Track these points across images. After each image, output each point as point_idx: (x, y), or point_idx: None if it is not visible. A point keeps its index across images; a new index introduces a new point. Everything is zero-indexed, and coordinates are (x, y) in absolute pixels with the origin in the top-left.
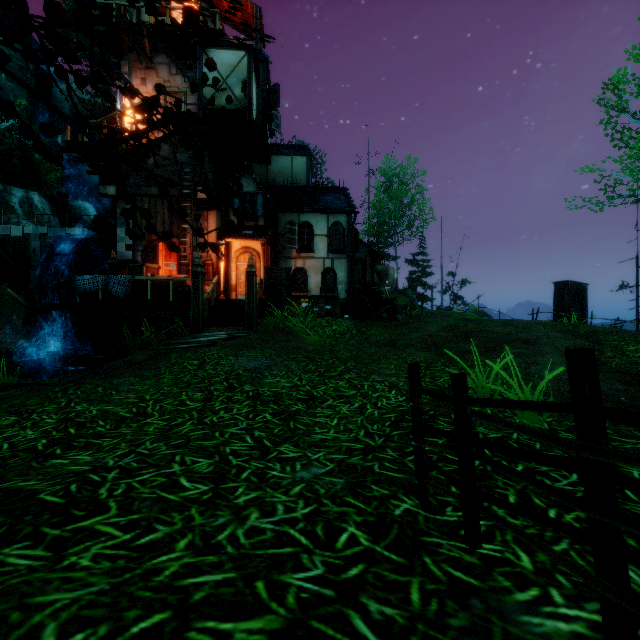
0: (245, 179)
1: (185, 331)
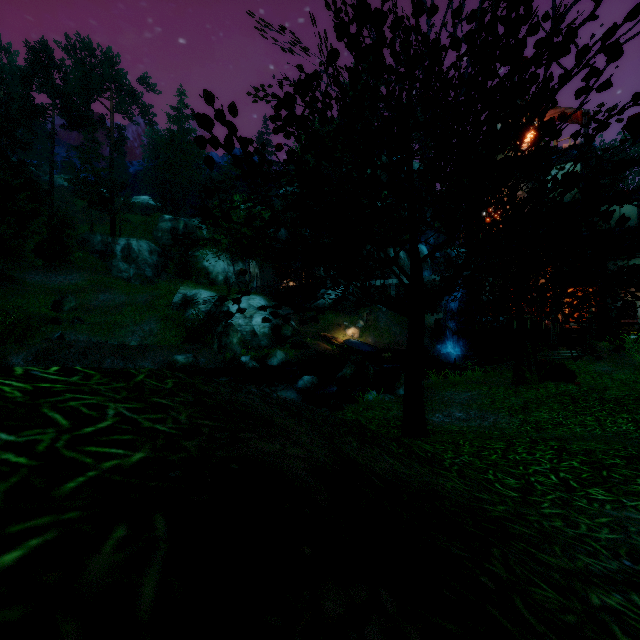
0: None
1: (545, 348)
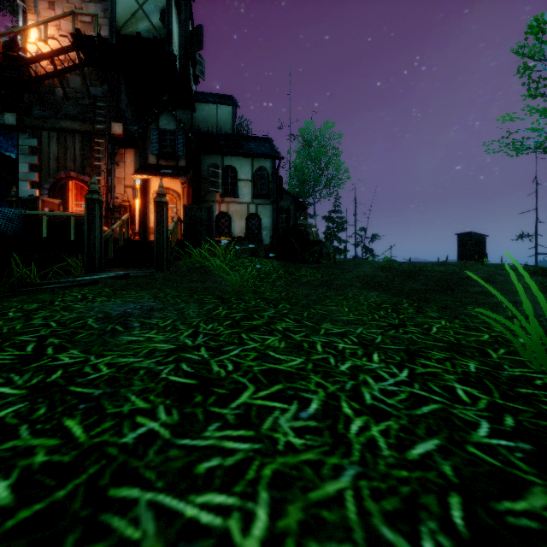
0: (165, 116)
1: (80, 272)
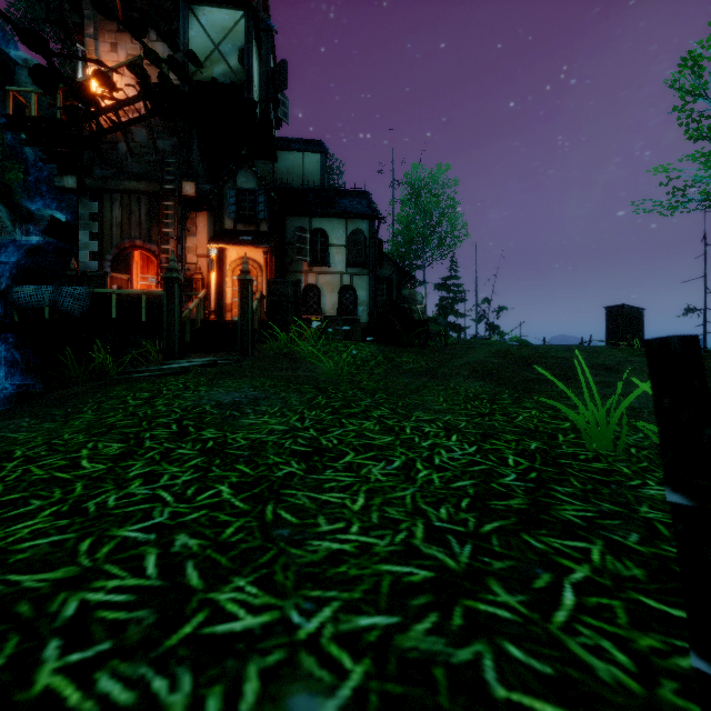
0: (243, 173)
1: (157, 358)
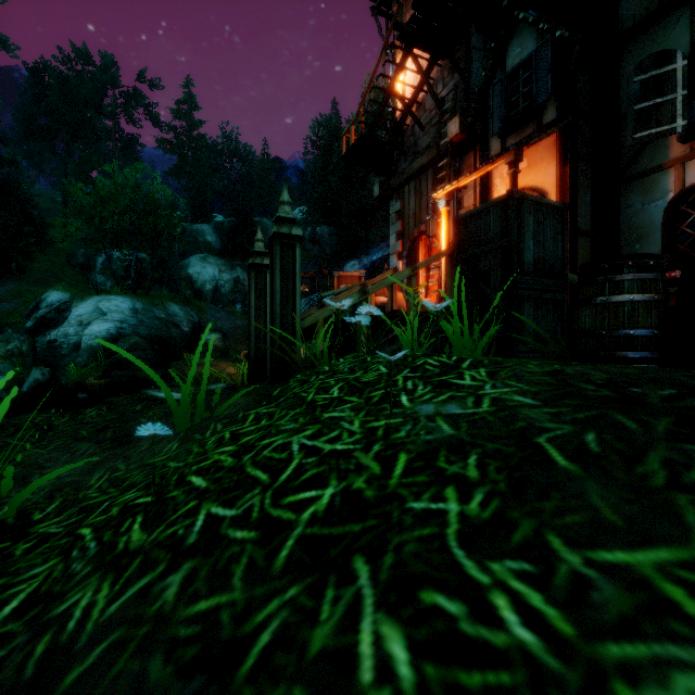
0: (516, 41)
1: None
